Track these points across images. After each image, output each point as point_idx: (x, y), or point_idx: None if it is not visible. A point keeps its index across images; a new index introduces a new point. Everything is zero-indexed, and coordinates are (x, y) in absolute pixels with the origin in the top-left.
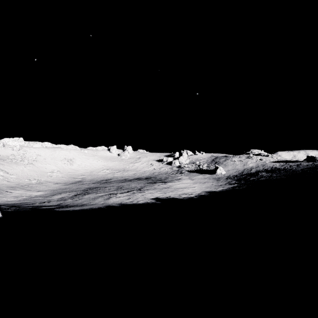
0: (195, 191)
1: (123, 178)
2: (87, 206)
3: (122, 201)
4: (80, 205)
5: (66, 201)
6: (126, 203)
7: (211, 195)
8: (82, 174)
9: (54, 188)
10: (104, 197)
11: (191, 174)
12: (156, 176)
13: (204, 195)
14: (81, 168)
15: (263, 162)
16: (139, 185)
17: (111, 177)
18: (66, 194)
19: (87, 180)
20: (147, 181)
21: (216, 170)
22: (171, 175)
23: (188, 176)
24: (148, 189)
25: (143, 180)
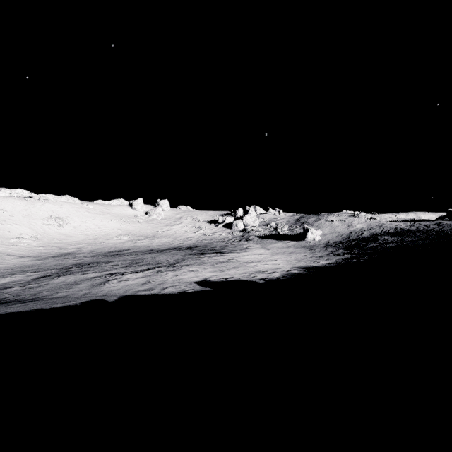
0: (278, 266)
1: (150, 247)
2: (40, 303)
3: (129, 289)
4: (26, 301)
5: (6, 292)
6: (136, 294)
7: (314, 273)
8: (79, 241)
9: (11, 264)
10: (94, 281)
11: (264, 241)
12: (206, 244)
13: (301, 274)
14: (79, 233)
15: (377, 222)
16: (174, 257)
17: (128, 247)
18: (23, 275)
19: (84, 251)
20: (189, 251)
21: (306, 234)
22: (231, 243)
23: (260, 244)
24: (190, 264)
25: (183, 249)
